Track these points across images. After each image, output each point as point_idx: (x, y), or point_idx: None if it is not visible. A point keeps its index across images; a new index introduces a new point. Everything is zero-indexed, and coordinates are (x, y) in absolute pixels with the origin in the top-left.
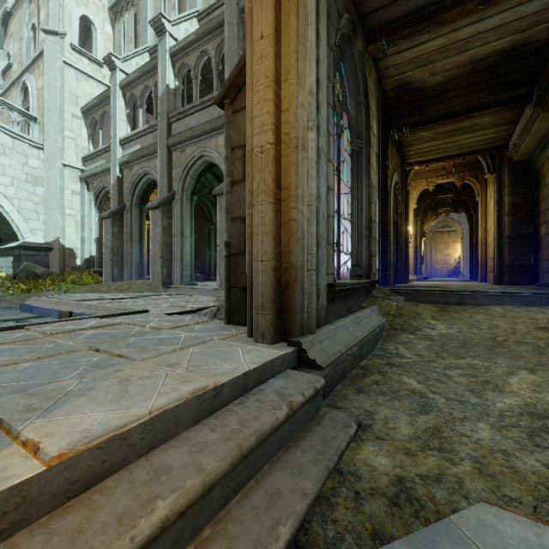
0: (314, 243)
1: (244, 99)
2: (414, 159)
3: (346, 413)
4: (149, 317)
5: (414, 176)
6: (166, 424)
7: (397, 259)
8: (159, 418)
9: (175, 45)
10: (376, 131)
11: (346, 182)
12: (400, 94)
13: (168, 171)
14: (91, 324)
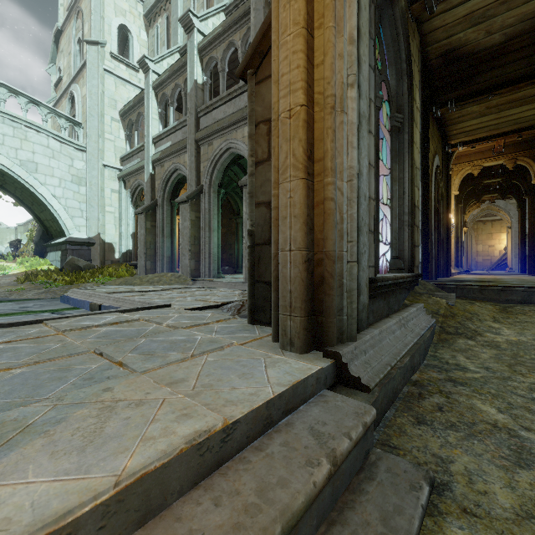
0: (355, 227)
1: (270, 66)
2: (458, 139)
3: (406, 458)
4: (170, 313)
5: (456, 160)
6: (145, 495)
7: (438, 250)
8: (133, 488)
9: (203, 39)
10: (419, 105)
11: (385, 163)
12: (446, 63)
13: (196, 166)
14: (108, 320)
